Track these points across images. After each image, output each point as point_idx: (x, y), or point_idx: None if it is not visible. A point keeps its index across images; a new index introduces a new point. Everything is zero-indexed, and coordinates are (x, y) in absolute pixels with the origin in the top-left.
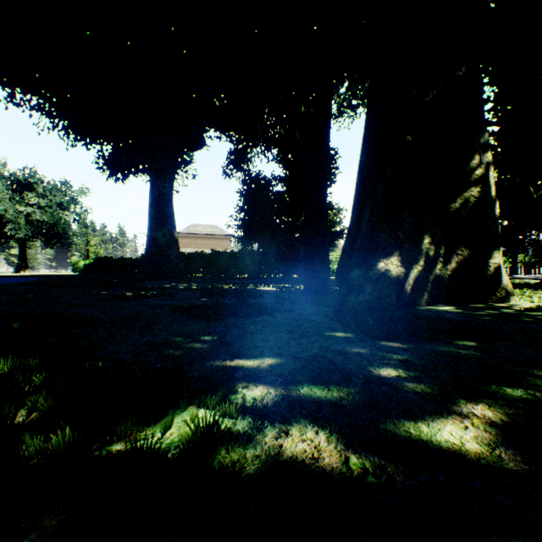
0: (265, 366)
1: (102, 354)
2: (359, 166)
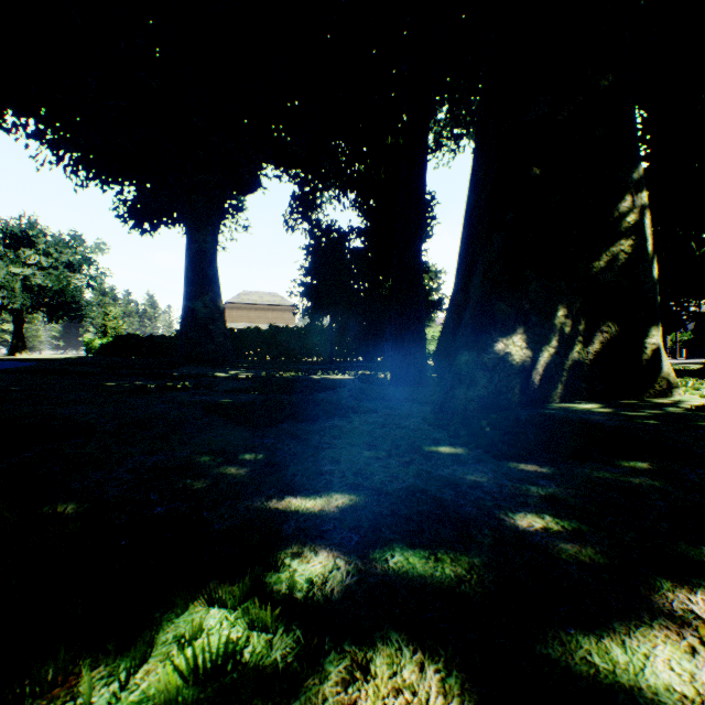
0: (332, 510)
1: (78, 488)
2: (466, 211)
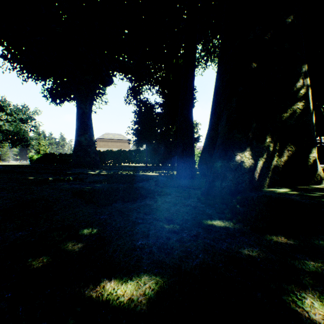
0: (140, 299)
1: None
2: (215, 89)
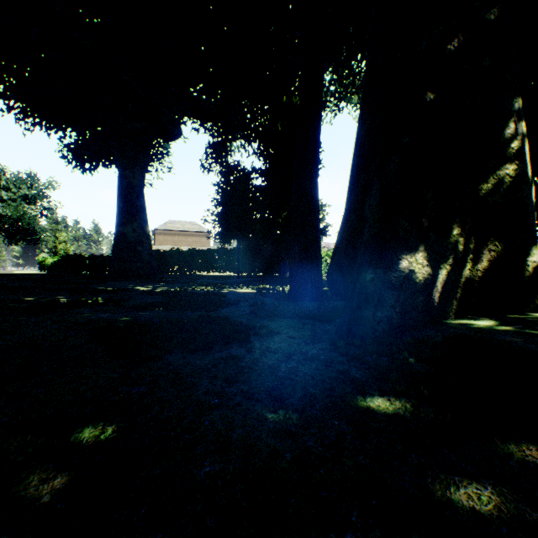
0: None
1: None
2: (357, 142)
